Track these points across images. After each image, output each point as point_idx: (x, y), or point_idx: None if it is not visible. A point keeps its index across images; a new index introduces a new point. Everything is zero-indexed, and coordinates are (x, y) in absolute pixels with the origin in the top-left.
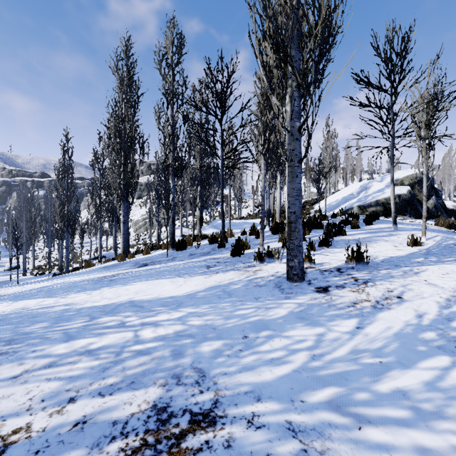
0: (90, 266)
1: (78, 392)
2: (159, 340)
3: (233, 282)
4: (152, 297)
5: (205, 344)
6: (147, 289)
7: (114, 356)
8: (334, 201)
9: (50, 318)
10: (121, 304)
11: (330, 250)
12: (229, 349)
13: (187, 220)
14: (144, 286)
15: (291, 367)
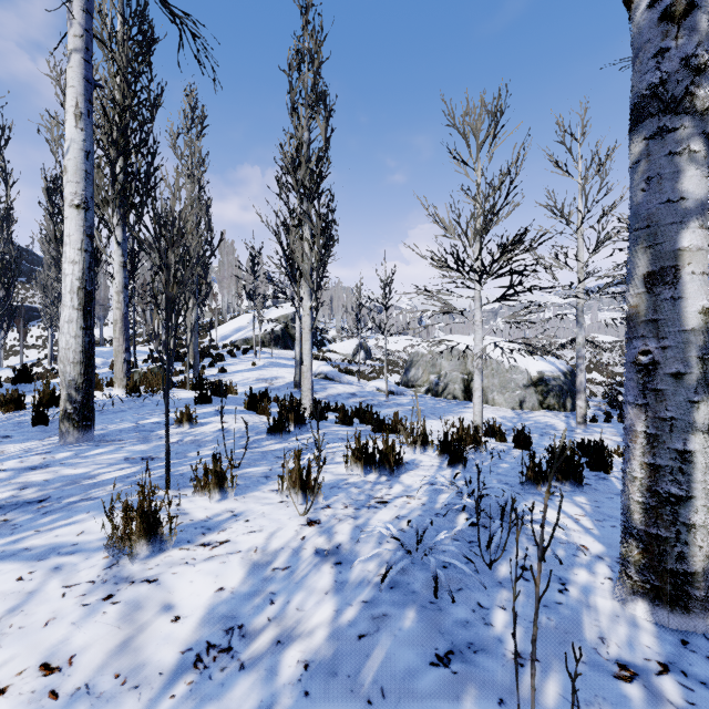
0: None
1: None
2: None
3: None
4: None
5: None
6: None
7: None
8: (227, 331)
9: None
10: None
11: (214, 369)
12: None
13: None
14: None
15: None
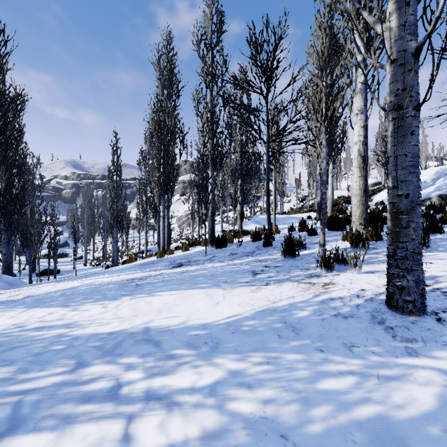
0: (132, 261)
1: None
2: None
3: (295, 304)
4: (176, 323)
5: None
6: (174, 306)
7: None
8: None
9: (26, 356)
10: (131, 334)
11: (431, 254)
12: None
13: (228, 215)
14: (171, 300)
15: None
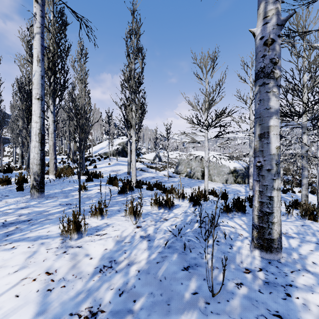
0: None
1: None
2: None
3: None
4: None
5: None
6: None
7: None
8: (97, 149)
9: None
10: None
11: (91, 166)
12: None
13: None
14: None
15: None
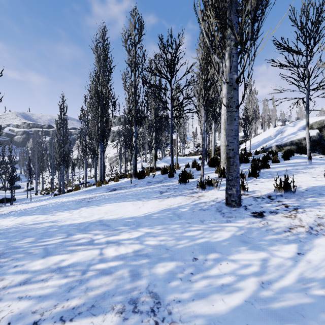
0: (78, 190)
1: (42, 316)
2: (120, 259)
3: (181, 206)
4: (117, 217)
5: (159, 265)
6: (114, 210)
7: (80, 275)
8: (256, 142)
9: (37, 234)
10: (93, 223)
11: (258, 180)
12: (181, 272)
13: (146, 157)
14: (112, 207)
15: (242, 296)
